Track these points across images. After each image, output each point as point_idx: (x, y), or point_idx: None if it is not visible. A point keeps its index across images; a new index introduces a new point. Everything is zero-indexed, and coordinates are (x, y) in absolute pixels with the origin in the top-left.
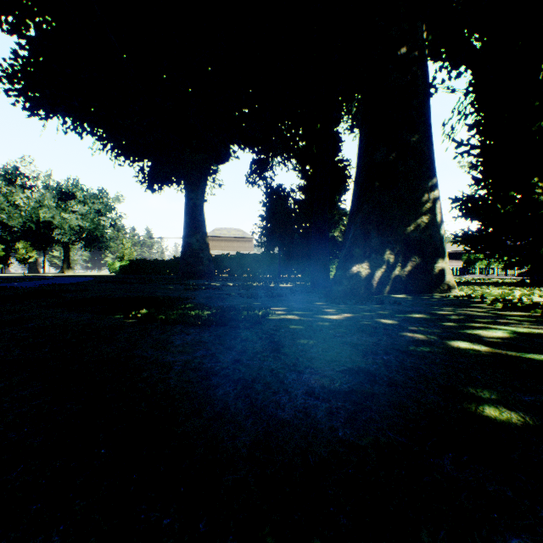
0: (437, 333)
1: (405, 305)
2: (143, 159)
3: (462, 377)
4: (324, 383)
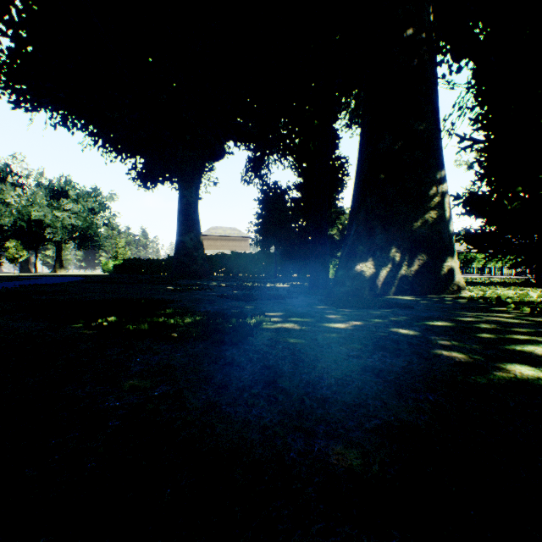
0: (479, 350)
1: (419, 310)
2: (136, 156)
3: None
4: (353, 462)
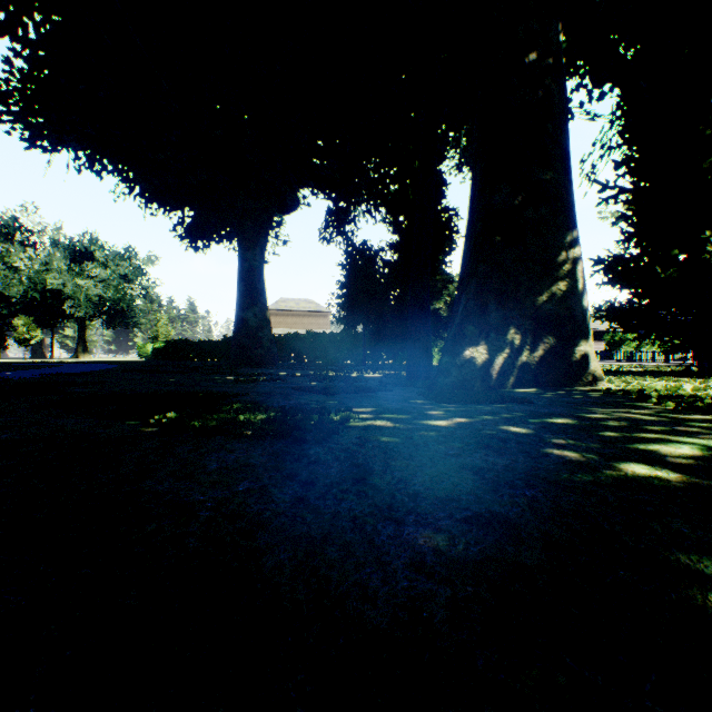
0: (596, 449)
1: (540, 405)
2: (183, 207)
3: (659, 532)
4: (439, 543)
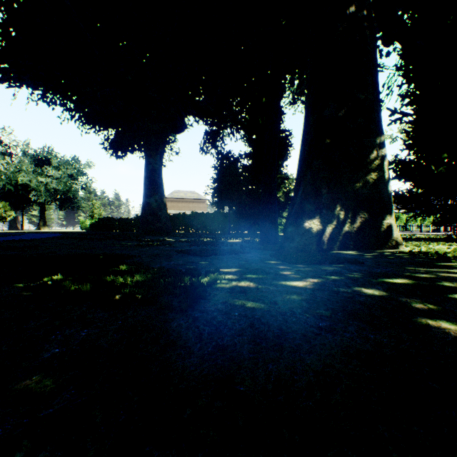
0: None
1: (370, 265)
2: (108, 128)
3: None
4: None
